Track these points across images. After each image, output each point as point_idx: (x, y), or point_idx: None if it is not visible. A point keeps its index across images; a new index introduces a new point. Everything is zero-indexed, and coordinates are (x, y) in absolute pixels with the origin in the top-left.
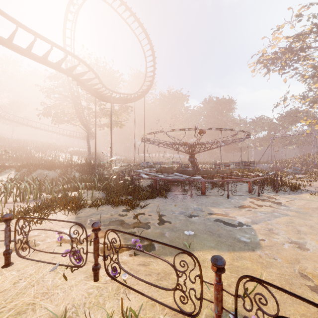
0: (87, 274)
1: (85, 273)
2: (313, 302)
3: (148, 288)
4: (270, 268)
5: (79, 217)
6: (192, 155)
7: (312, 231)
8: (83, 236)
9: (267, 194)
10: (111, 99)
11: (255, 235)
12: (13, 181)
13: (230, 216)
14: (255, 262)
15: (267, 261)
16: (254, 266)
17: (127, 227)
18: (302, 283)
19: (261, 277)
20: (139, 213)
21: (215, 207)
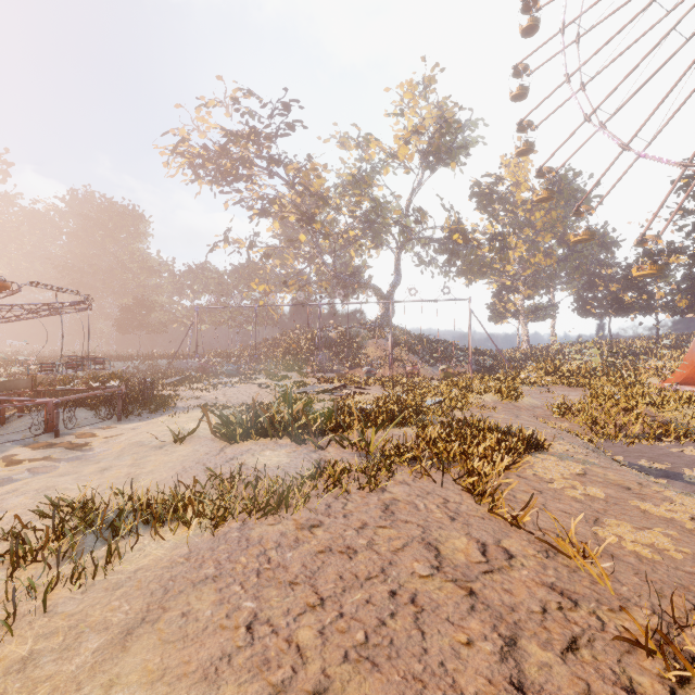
0: None
1: None
2: None
3: None
4: None
5: None
6: None
7: (29, 500)
8: None
9: (93, 427)
10: None
11: None
12: None
13: None
14: None
15: None
16: None
17: None
18: None
19: None
20: None
21: None
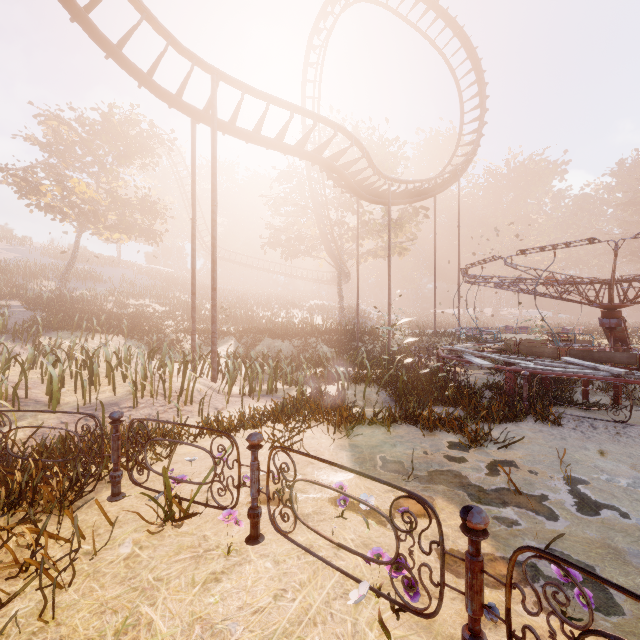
0: (437, 639)
1: (428, 630)
2: None
3: None
4: None
5: (357, 447)
6: (611, 310)
7: None
8: (380, 501)
9: None
10: (388, 197)
11: None
12: (237, 358)
13: None
14: None
15: None
16: None
17: (483, 498)
18: None
19: None
20: (497, 460)
21: None
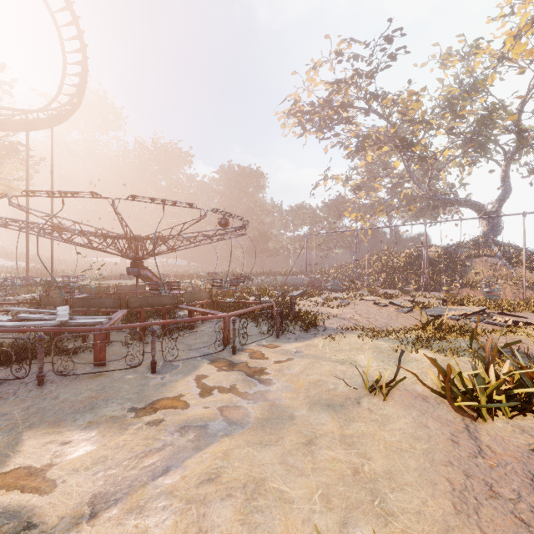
0: None
1: None
2: None
3: None
4: None
5: None
6: (135, 261)
7: (240, 526)
8: None
9: (258, 342)
10: None
11: None
12: None
13: (40, 483)
14: None
15: None
16: None
17: None
18: None
19: None
20: None
21: (56, 427)
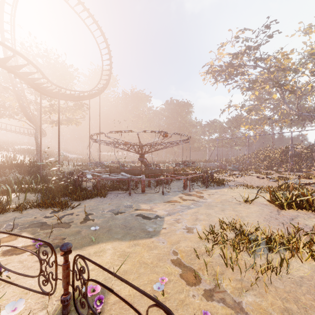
0: None
1: None
2: (99, 265)
3: (31, 280)
4: (154, 250)
5: None
6: (141, 155)
7: (206, 218)
8: None
9: (198, 189)
10: (58, 96)
11: (162, 225)
12: None
13: (153, 211)
14: (145, 246)
15: (155, 245)
16: (142, 250)
17: (46, 228)
18: (169, 258)
19: (141, 258)
20: (67, 214)
21: (145, 203)
